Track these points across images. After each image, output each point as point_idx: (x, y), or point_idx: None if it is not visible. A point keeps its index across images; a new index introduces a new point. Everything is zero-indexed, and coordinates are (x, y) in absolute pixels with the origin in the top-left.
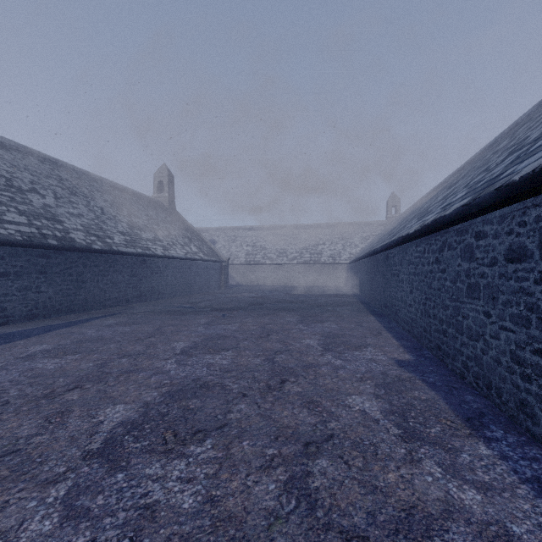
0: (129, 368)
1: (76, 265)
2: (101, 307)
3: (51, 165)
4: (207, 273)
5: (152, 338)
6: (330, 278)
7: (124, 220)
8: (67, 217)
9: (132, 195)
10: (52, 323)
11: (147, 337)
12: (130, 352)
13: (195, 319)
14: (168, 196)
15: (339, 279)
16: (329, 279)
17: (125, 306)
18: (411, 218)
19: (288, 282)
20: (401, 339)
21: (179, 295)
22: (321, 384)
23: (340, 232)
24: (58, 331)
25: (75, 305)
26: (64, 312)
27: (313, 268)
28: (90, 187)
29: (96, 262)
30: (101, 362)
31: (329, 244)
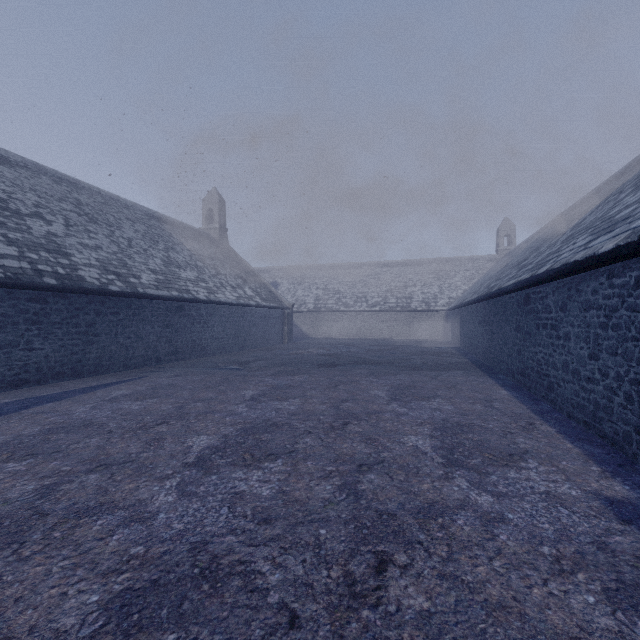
0: (89, 502)
1: (85, 312)
2: (121, 369)
3: (69, 187)
4: (266, 323)
5: (162, 425)
6: (423, 329)
7: (158, 255)
8: (78, 249)
9: (173, 225)
10: (40, 394)
11: (157, 423)
12: (113, 458)
13: (238, 390)
14: (218, 227)
15: (434, 330)
16: (422, 331)
17: (155, 366)
18: (563, 240)
19: (368, 334)
20: (578, 439)
21: (229, 352)
22: (470, 579)
23: (435, 270)
24: (38, 408)
25: (84, 366)
26: (68, 376)
27: (401, 316)
28: (117, 214)
29: (115, 309)
30: (50, 482)
31: (421, 285)
